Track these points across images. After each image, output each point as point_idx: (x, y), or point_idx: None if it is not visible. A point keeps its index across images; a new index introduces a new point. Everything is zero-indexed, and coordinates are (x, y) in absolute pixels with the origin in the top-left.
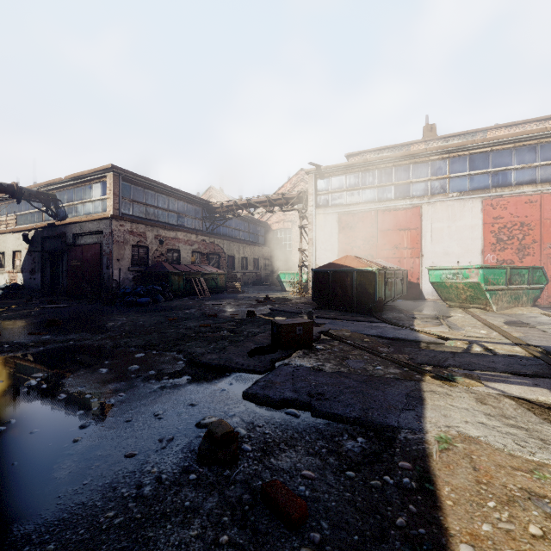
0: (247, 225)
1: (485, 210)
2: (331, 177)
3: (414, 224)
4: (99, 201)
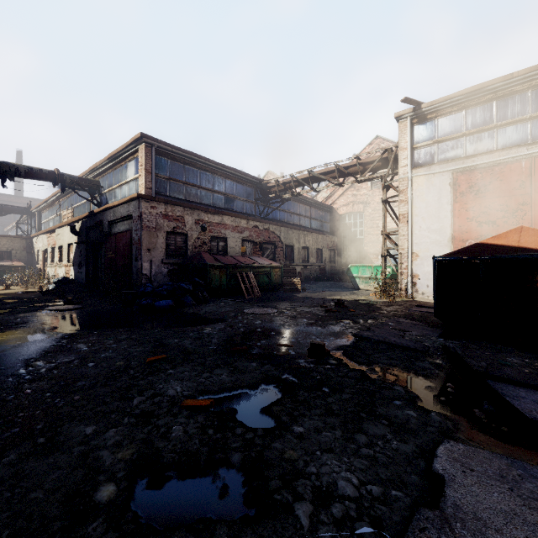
0: (309, 209)
1: None
2: (439, 118)
3: None
4: (133, 182)
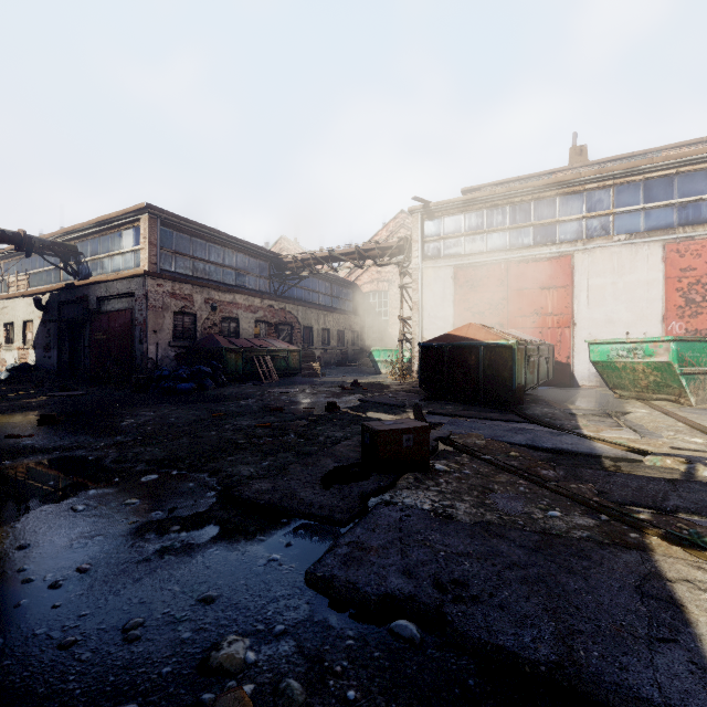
0: (329, 286)
1: (667, 259)
2: (444, 217)
3: (562, 280)
4: (131, 254)
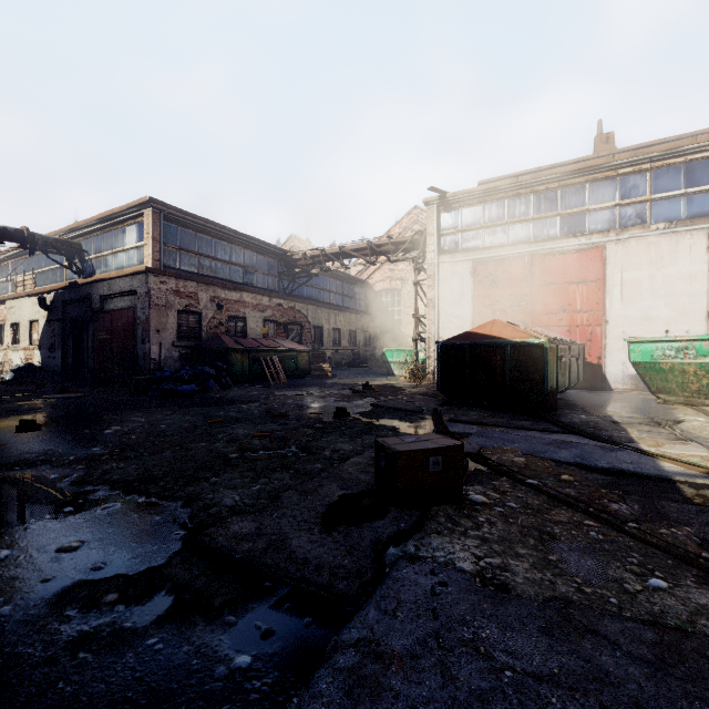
0: (340, 284)
1: None
2: (462, 209)
3: (593, 273)
4: (134, 250)
